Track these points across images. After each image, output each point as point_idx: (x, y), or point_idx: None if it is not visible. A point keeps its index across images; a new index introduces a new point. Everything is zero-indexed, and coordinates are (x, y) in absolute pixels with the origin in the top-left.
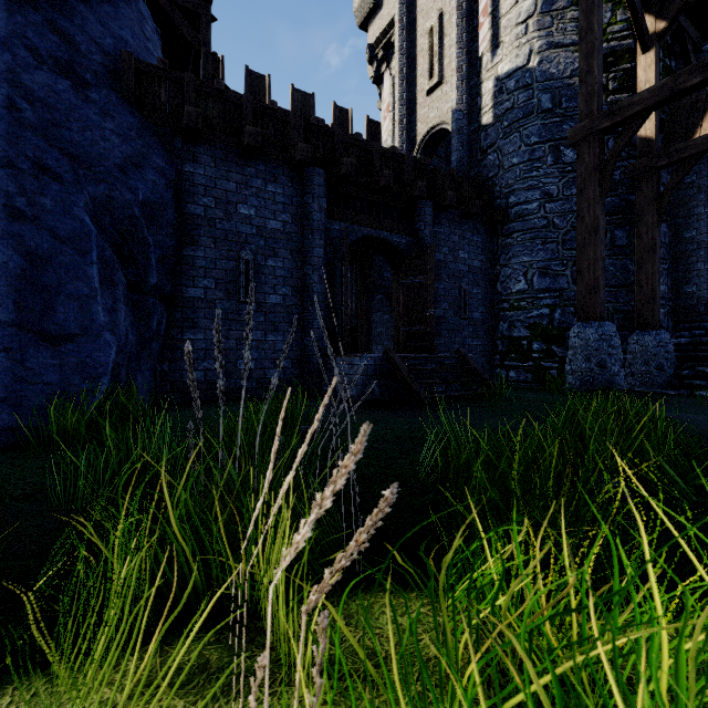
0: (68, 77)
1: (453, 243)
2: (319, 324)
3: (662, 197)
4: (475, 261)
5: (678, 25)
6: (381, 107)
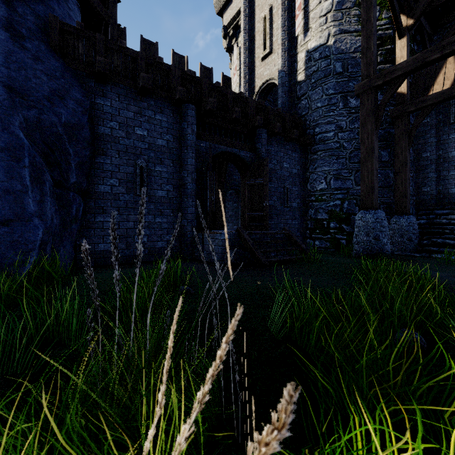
0: (7, 30)
1: (279, 157)
2: (191, 211)
3: (411, 131)
4: (293, 169)
5: (420, 23)
6: (231, 68)
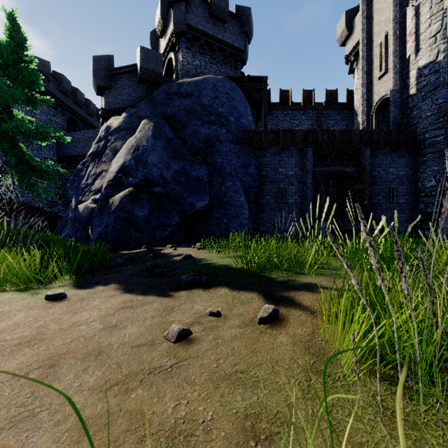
0: (232, 145)
1: (384, 165)
2: (309, 210)
3: None
4: (400, 172)
5: None
6: None
